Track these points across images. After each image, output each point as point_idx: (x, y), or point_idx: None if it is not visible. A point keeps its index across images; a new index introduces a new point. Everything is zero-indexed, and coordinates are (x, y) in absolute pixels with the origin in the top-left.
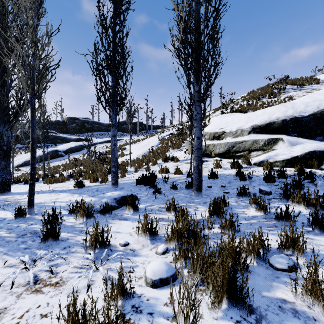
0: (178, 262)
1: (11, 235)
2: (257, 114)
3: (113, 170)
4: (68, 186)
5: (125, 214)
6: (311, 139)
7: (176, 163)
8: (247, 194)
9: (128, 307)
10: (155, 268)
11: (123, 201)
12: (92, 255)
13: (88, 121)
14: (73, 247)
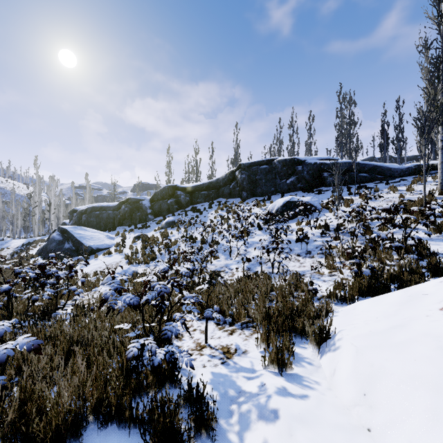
0: None
1: None
2: None
3: None
4: None
5: None
6: None
7: None
8: None
9: None
10: None
11: None
12: None
13: None
14: None
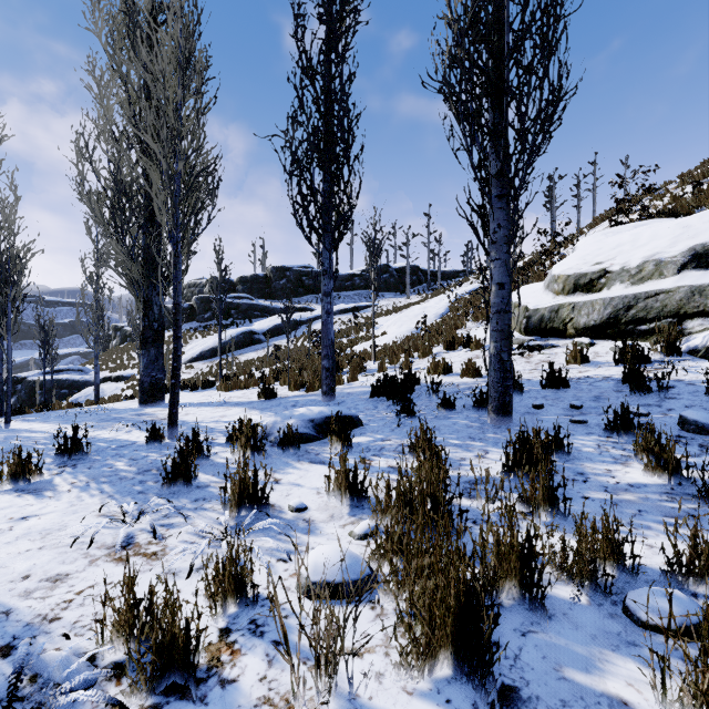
0: (384, 560)
1: (131, 468)
2: None
3: (325, 366)
4: (251, 395)
5: (325, 452)
6: None
7: (476, 352)
8: (634, 428)
9: (244, 621)
10: (320, 559)
11: (329, 427)
12: (227, 517)
13: (308, 273)
14: (210, 500)
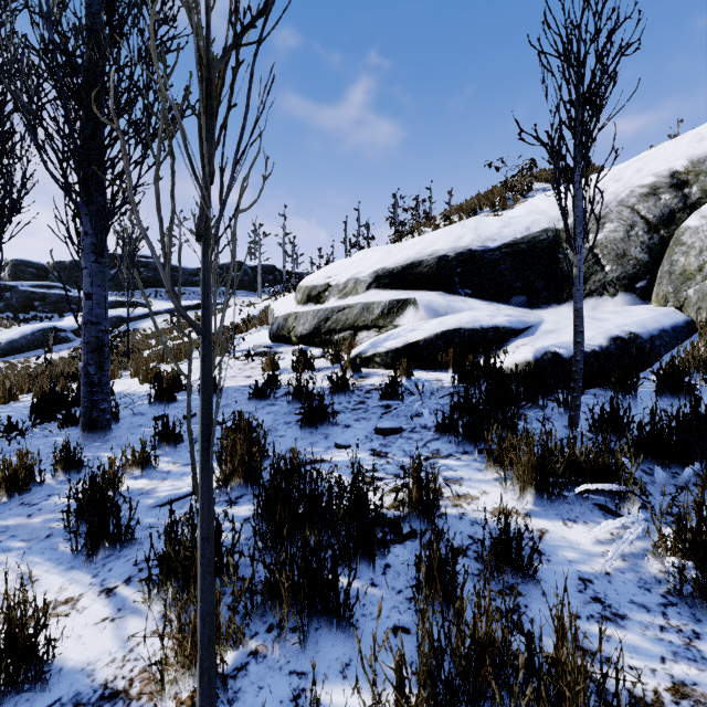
0: None
1: None
2: (406, 243)
3: None
4: None
5: None
6: (500, 302)
7: (218, 357)
8: (173, 440)
9: None
10: None
11: None
12: None
13: (147, 263)
14: None
